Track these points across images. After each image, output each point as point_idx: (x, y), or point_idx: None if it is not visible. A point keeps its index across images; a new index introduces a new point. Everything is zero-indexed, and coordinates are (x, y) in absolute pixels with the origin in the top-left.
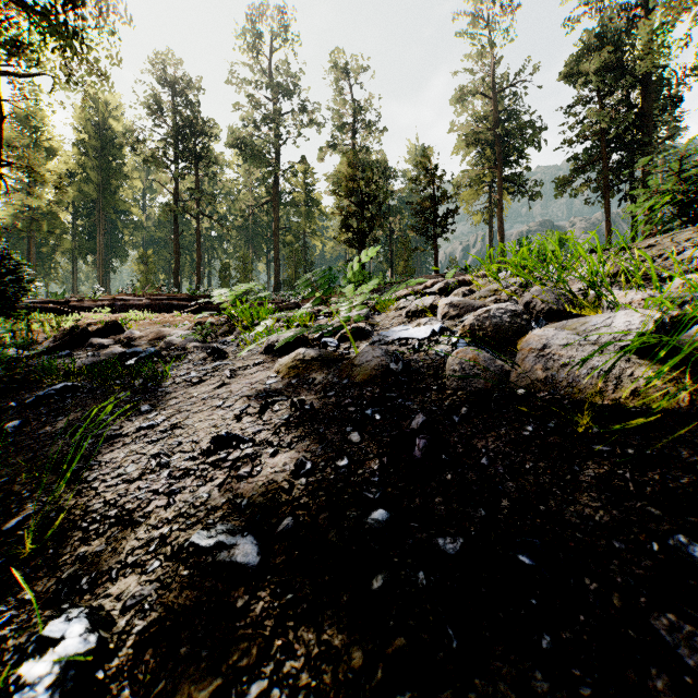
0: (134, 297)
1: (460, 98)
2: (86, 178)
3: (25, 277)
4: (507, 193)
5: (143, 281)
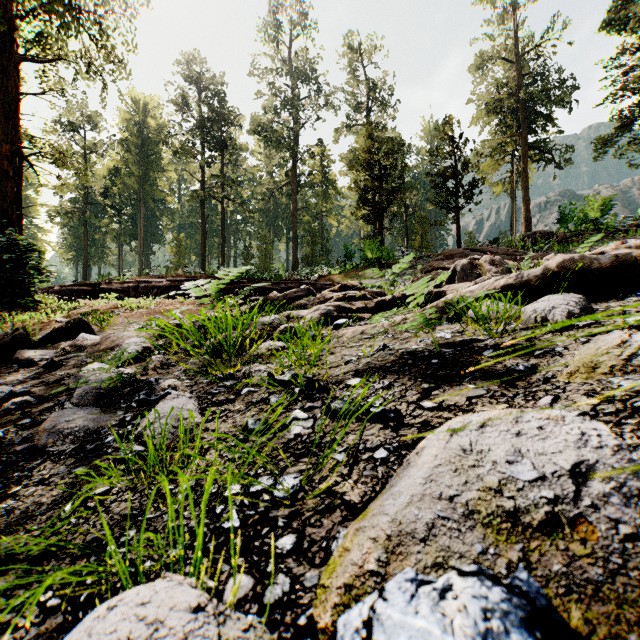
0: (158, 278)
1: (481, 65)
2: (129, 172)
3: (29, 263)
4: (532, 161)
5: (176, 263)
